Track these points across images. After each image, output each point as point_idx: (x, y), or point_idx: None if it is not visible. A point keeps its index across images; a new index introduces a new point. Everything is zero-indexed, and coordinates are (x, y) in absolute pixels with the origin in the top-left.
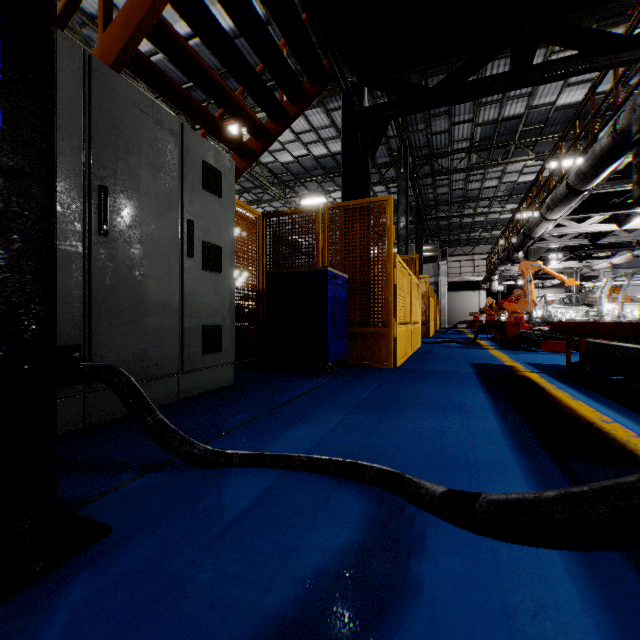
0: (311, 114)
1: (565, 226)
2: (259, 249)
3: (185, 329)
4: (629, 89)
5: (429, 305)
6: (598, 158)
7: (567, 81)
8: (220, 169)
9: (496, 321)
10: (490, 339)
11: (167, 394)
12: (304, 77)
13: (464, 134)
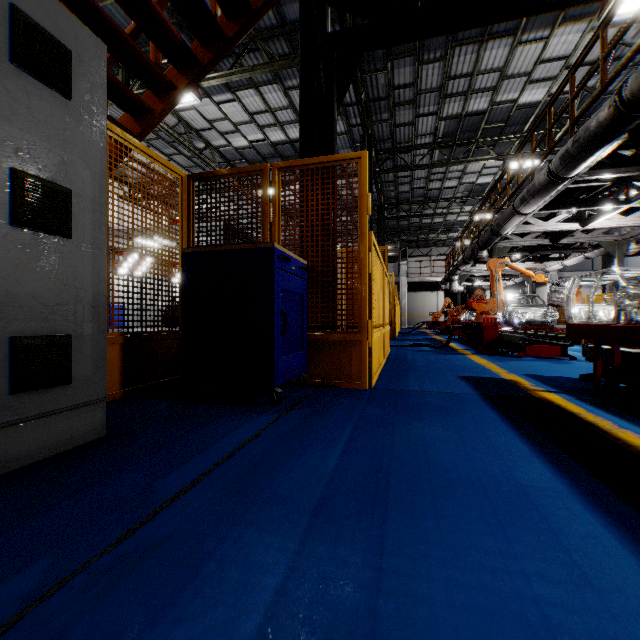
0: (267, 91)
1: (531, 224)
2: (182, 223)
3: None
4: (624, 60)
5: (395, 305)
6: (593, 136)
7: (530, 77)
8: (67, 45)
9: (468, 322)
10: (459, 341)
11: None
12: (258, 44)
13: (428, 128)
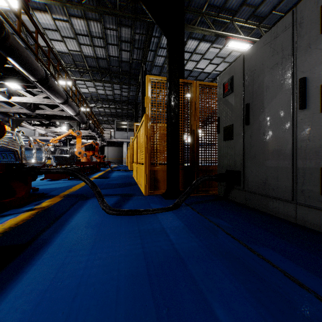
0: None
1: None
2: None
3: (298, 169)
4: None
5: None
6: None
7: None
8: None
9: None
10: None
11: (285, 213)
12: None
13: None
